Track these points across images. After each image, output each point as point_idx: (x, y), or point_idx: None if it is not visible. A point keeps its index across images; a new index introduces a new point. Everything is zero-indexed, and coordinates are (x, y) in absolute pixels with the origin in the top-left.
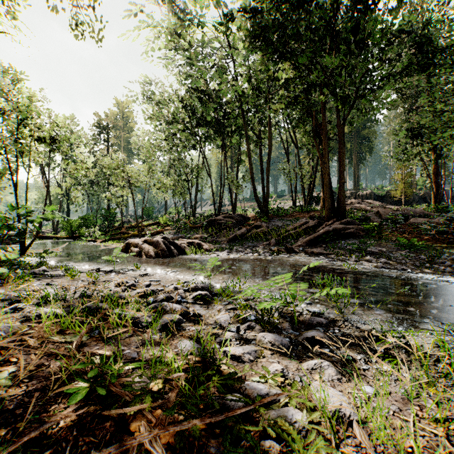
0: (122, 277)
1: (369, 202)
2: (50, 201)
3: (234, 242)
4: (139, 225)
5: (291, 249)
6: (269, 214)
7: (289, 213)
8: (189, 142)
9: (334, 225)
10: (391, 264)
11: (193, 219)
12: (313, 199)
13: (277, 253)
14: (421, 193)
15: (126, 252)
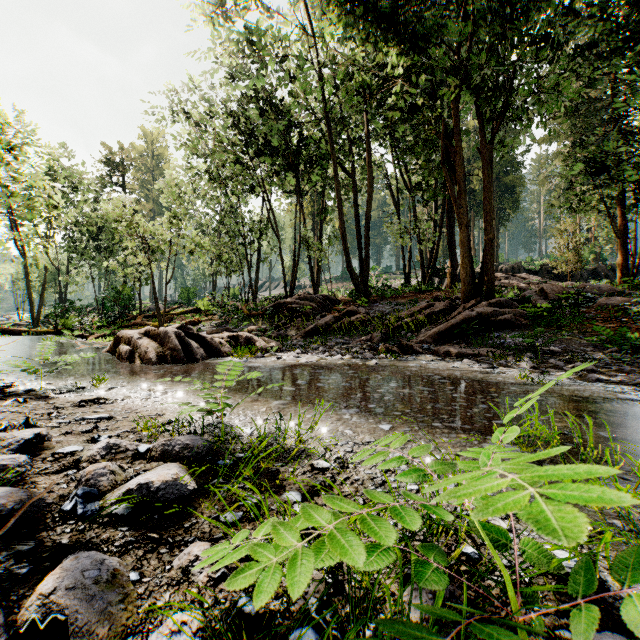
0: (23, 410)
1: (522, 277)
2: (26, 275)
3: (313, 338)
4: (168, 314)
5: (409, 347)
6: (370, 296)
7: (400, 294)
8: (245, 182)
9: (478, 308)
10: (604, 373)
11: (252, 304)
12: (438, 273)
13: (385, 354)
14: (588, 268)
15: (114, 354)
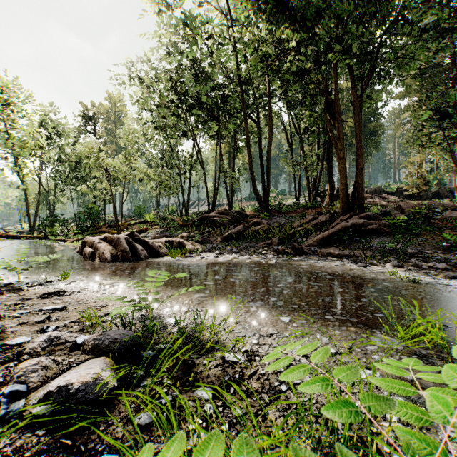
0: None
1: (383, 197)
2: (25, 197)
3: (228, 242)
4: (124, 224)
5: (300, 249)
6: (270, 211)
7: (292, 210)
8: (179, 129)
9: (352, 220)
10: (455, 271)
11: (185, 217)
12: (320, 194)
13: (282, 255)
14: (432, 190)
15: (81, 254)
